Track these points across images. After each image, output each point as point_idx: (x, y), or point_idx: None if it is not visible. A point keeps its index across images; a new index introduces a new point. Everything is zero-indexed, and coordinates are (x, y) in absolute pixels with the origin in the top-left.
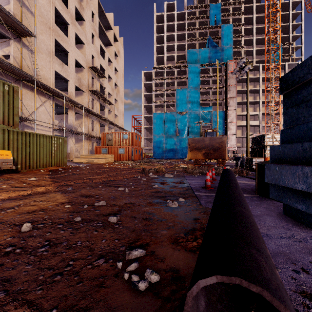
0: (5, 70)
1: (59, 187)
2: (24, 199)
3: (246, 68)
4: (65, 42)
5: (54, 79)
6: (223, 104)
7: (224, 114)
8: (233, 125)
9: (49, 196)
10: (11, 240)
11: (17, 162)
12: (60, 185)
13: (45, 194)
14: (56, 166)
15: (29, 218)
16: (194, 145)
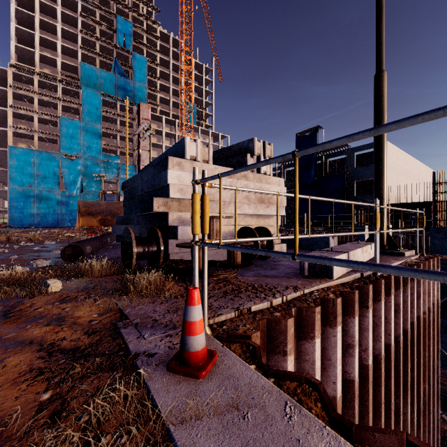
0: None
1: None
2: None
3: (148, 132)
4: None
5: None
6: (135, 156)
7: (137, 170)
8: None
9: None
10: None
11: None
12: None
13: None
14: None
15: None
16: (86, 209)
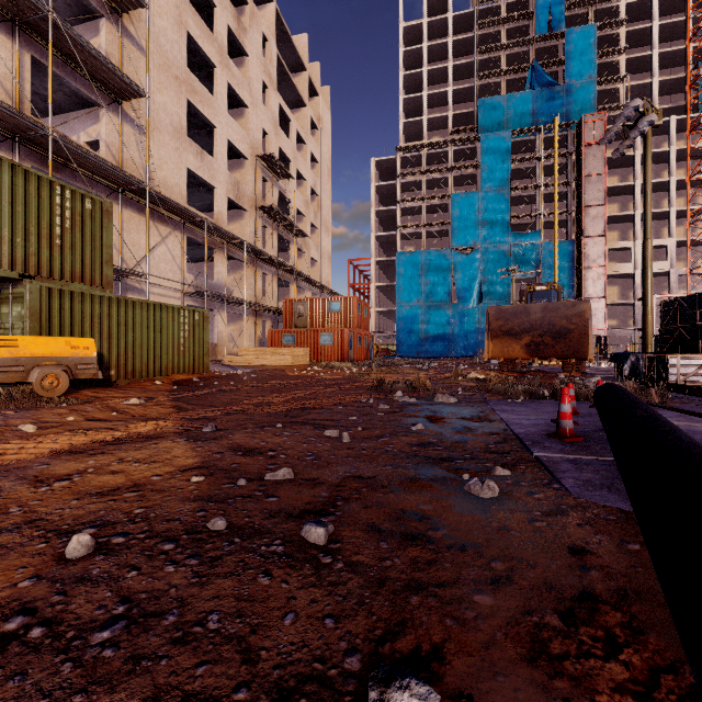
0: (89, 172)
1: (186, 424)
2: (100, 454)
3: (643, 123)
4: (208, 106)
5: (187, 187)
6: (570, 224)
7: (574, 249)
8: (598, 273)
9: (158, 447)
10: (30, 590)
11: (109, 363)
12: (189, 418)
13: (149, 443)
14: (188, 374)
15: (99, 511)
16: (501, 324)
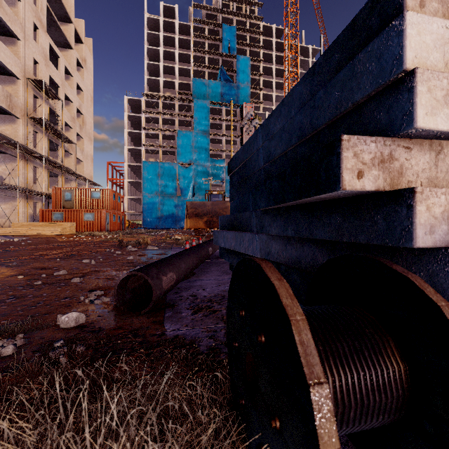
0: None
1: None
2: None
3: (254, 122)
4: None
5: None
6: None
7: None
8: None
9: None
10: None
11: None
12: None
13: None
14: None
15: None
16: (193, 211)
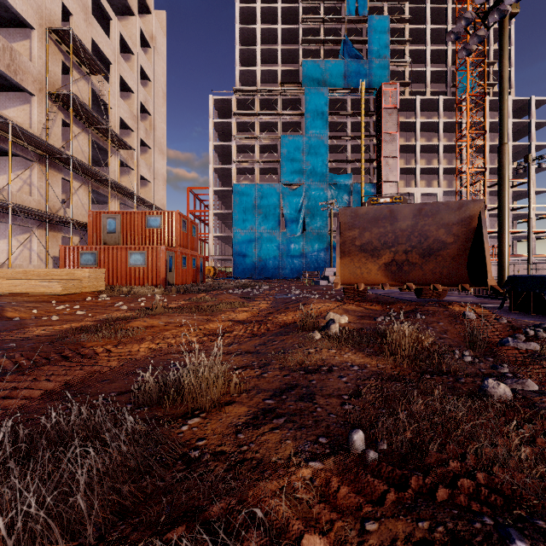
0: None
1: None
2: None
3: None
4: None
5: None
6: (372, 171)
7: (376, 191)
8: None
9: None
10: None
11: None
12: None
13: None
14: None
15: None
16: (356, 235)
